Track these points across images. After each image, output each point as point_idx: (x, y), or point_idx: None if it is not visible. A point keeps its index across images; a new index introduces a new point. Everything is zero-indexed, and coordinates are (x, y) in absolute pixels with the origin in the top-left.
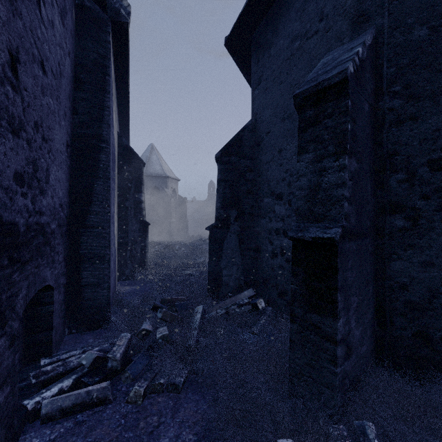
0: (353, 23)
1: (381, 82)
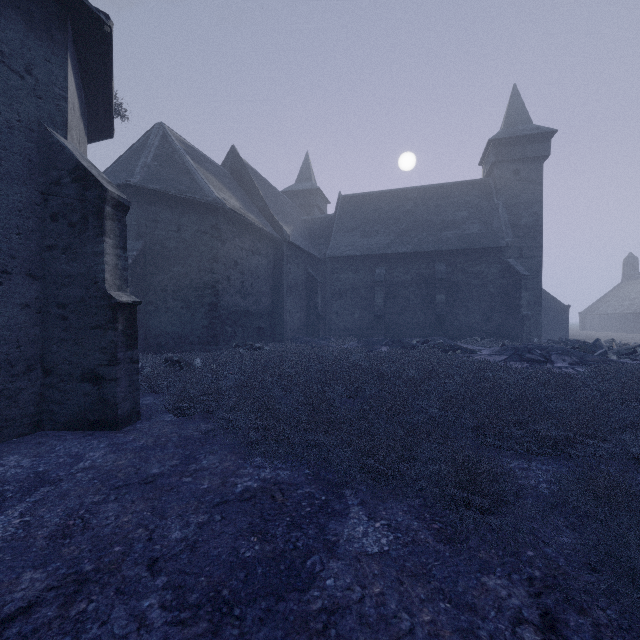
0: (137, 236)
1: (147, 260)
